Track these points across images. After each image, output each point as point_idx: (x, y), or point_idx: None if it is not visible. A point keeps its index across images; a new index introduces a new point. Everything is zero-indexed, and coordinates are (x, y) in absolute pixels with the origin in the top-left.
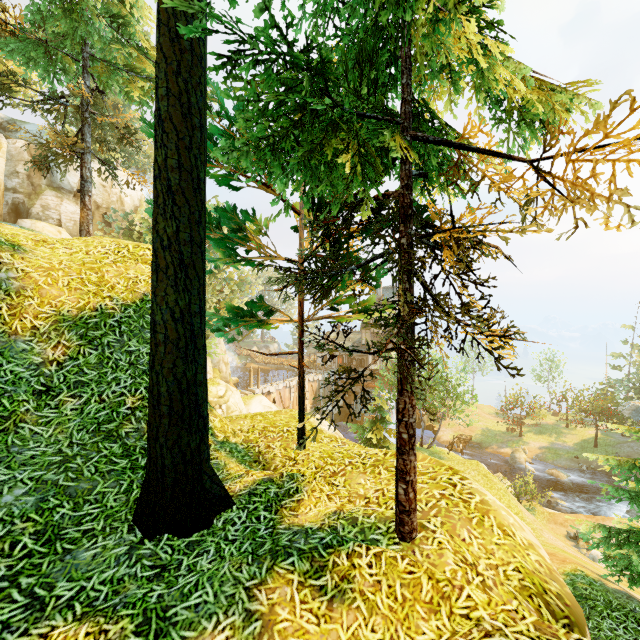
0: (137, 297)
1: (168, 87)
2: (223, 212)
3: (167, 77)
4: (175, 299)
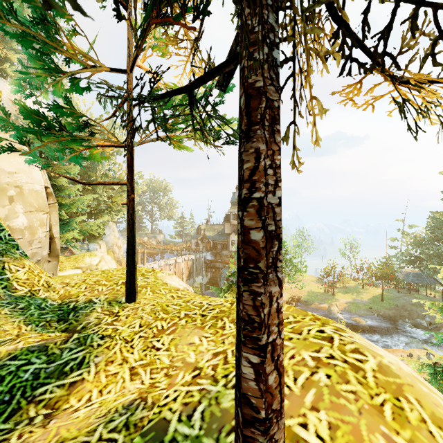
0: None
1: None
2: None
3: None
4: None
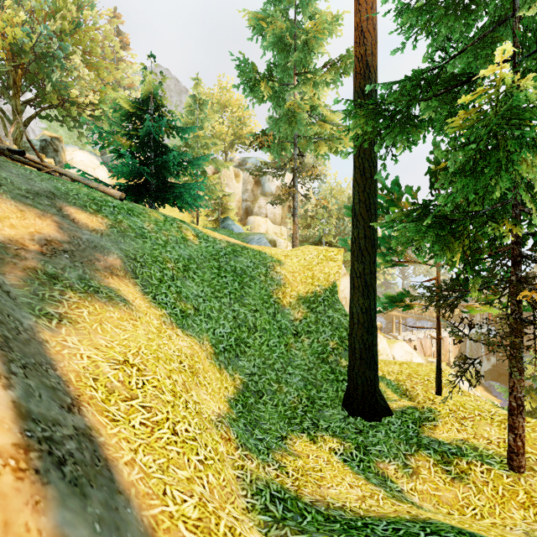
0: (330, 284)
1: (359, 199)
2: (382, 238)
3: (359, 194)
4: (362, 302)
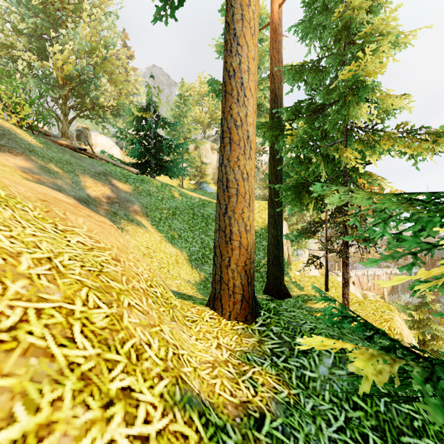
0: (265, 225)
1: (271, 172)
2: None
3: (271, 169)
4: (273, 232)
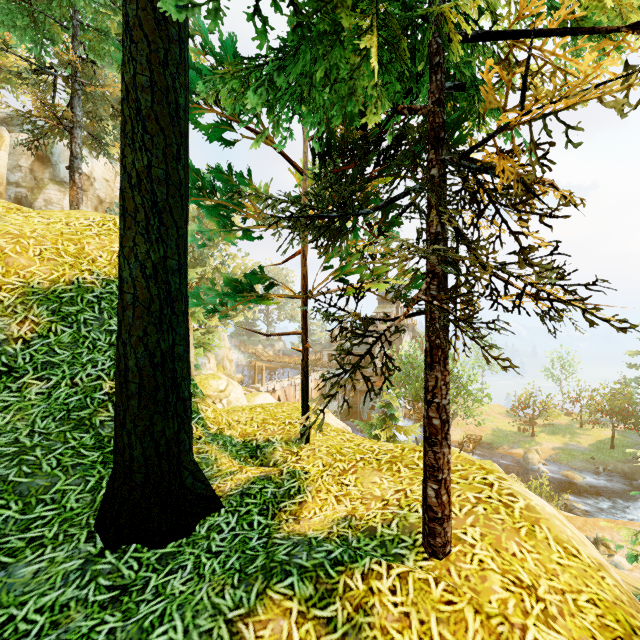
0: None
1: None
2: (215, 171)
3: None
4: (146, 251)
